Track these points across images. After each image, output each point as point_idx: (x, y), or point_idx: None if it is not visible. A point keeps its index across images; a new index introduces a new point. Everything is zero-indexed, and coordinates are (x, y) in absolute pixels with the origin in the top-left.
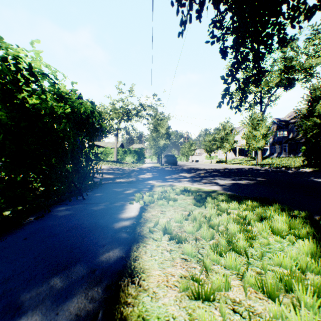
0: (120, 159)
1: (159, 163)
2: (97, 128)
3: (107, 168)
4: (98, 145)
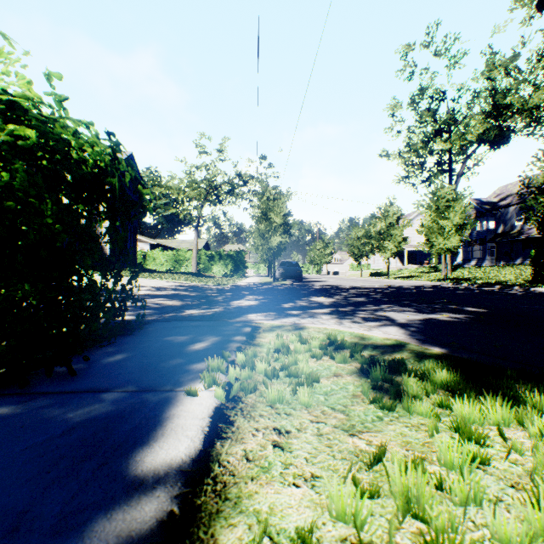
0: (202, 269)
1: (270, 277)
2: (133, 201)
3: (175, 286)
4: (165, 245)
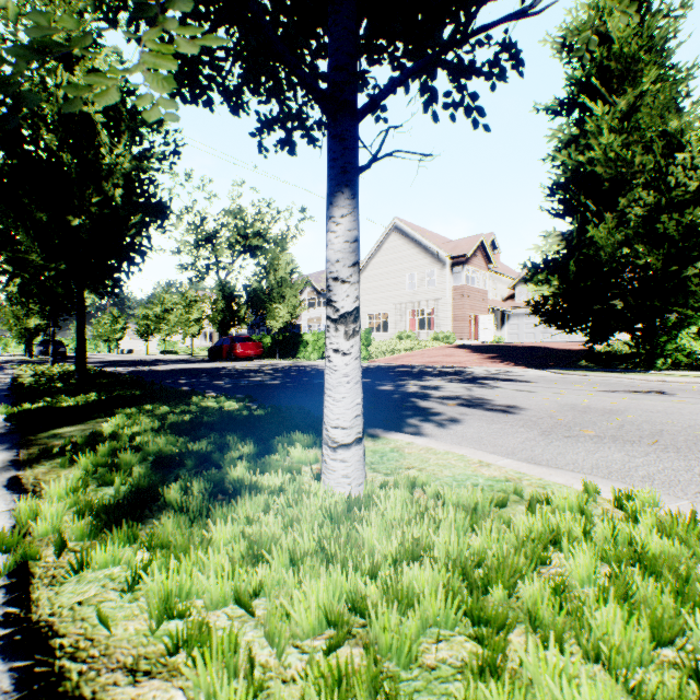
0: None
1: (29, 356)
2: None
3: None
4: None
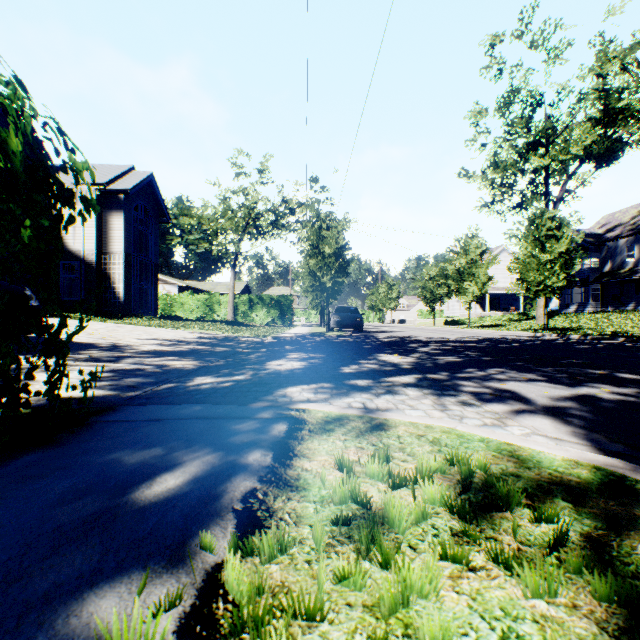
0: (240, 317)
1: (323, 326)
2: (69, 189)
3: (198, 338)
4: (197, 288)
